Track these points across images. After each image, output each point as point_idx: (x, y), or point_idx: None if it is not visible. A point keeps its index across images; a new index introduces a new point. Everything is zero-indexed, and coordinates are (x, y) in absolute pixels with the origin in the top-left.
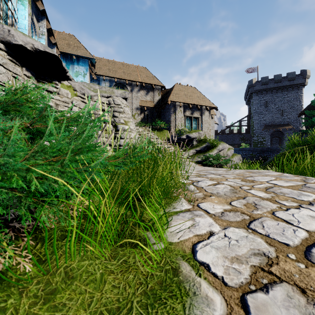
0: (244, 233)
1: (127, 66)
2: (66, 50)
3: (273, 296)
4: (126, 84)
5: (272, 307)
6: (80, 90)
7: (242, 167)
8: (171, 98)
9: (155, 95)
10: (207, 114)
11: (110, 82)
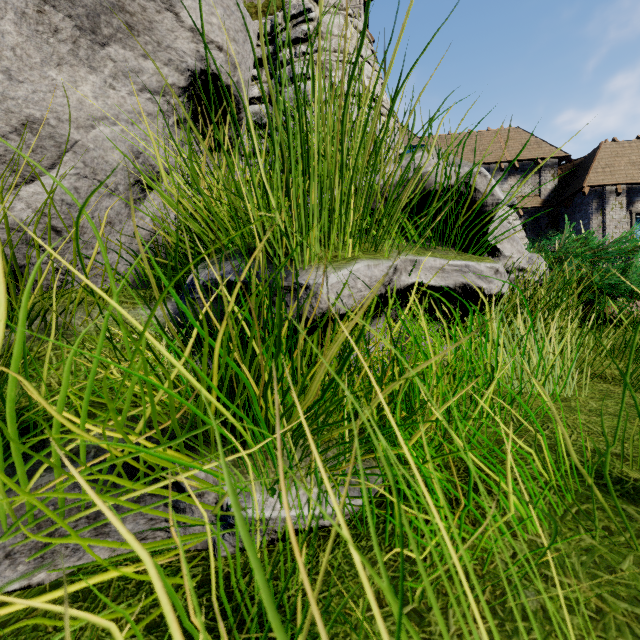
0: None
1: (478, 136)
2: None
3: None
4: None
5: None
6: None
7: None
8: (590, 180)
9: (543, 180)
10: None
11: None
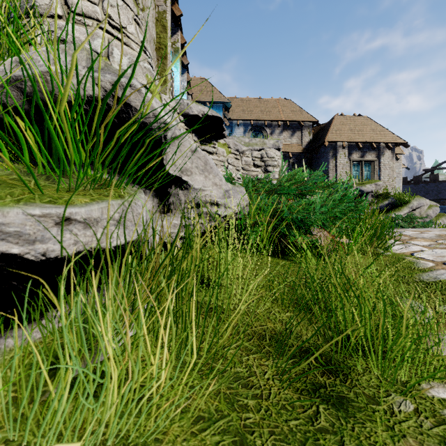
0: None
1: (265, 101)
2: (200, 99)
3: None
4: (265, 126)
5: None
6: (234, 146)
7: None
8: (328, 138)
9: (304, 135)
10: (388, 154)
11: (244, 126)
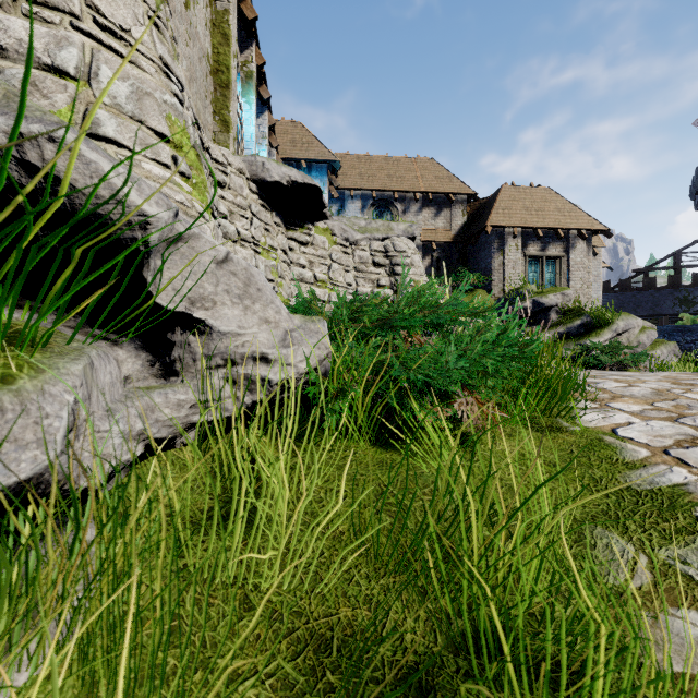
0: (669, 424)
1: (395, 161)
2: (291, 154)
3: (692, 450)
4: (395, 200)
5: (690, 453)
6: (342, 233)
7: (678, 369)
8: (492, 220)
9: (454, 215)
10: (582, 248)
11: (362, 200)
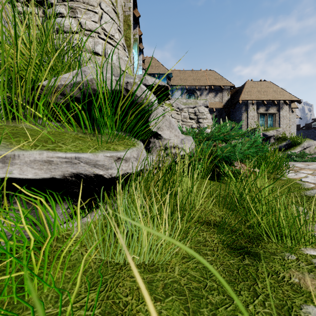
0: None
1: (196, 72)
2: (150, 72)
3: None
4: (196, 89)
5: None
6: (176, 105)
7: None
8: (242, 97)
9: (224, 95)
10: (286, 109)
11: (181, 90)
